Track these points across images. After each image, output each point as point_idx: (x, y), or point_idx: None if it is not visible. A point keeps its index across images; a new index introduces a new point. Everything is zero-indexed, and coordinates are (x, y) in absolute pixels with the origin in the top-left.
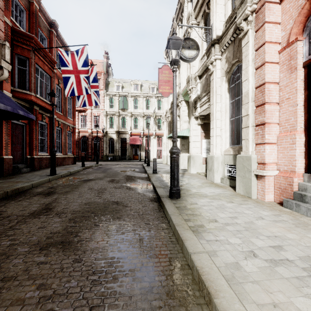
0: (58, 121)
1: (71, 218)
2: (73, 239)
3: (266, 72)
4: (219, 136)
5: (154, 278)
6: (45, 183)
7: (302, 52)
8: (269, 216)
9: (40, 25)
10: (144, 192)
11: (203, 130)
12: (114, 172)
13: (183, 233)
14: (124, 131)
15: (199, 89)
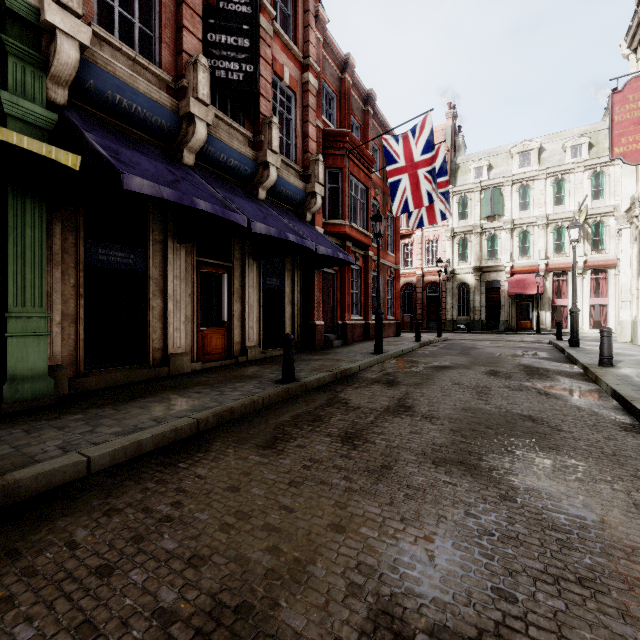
0: (374, 261)
1: (452, 428)
2: (479, 463)
3: None
4: None
5: None
6: (374, 366)
7: None
8: None
9: (352, 109)
10: (591, 406)
11: None
12: (489, 356)
13: None
14: (494, 267)
15: None
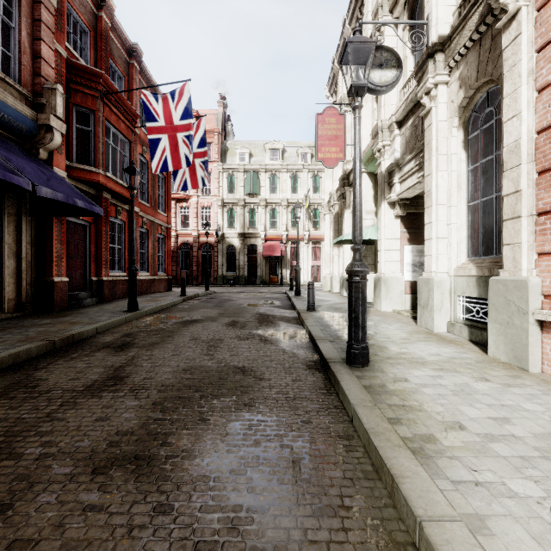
0: (142, 217)
1: (156, 400)
2: (158, 452)
3: None
4: (445, 239)
5: None
6: (119, 327)
7: None
8: None
9: (112, 54)
10: (293, 348)
11: (405, 228)
12: (237, 307)
13: (391, 456)
14: (253, 234)
15: (399, 148)
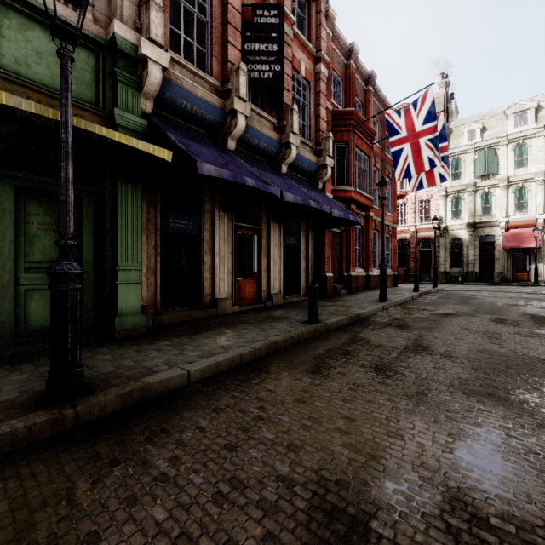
0: (374, 220)
1: (473, 366)
2: (507, 396)
3: None
4: None
5: None
6: (381, 312)
7: None
8: None
9: (355, 90)
10: None
11: None
12: (491, 306)
13: None
14: (488, 222)
15: None
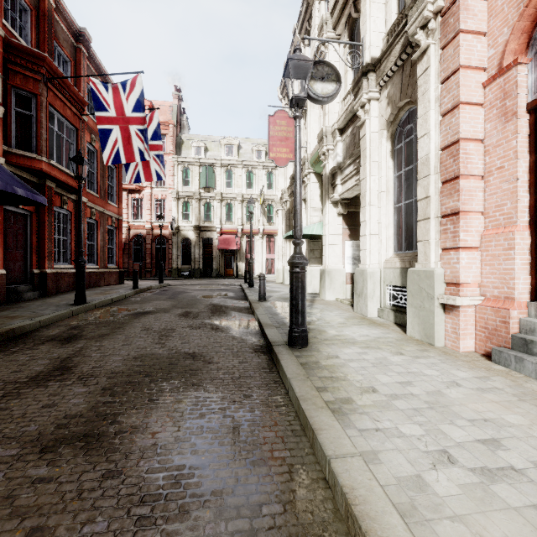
0: (91, 208)
1: (106, 386)
2: (107, 430)
3: (461, 120)
4: (376, 236)
5: (261, 509)
6: (65, 320)
7: (526, 85)
8: (470, 381)
9: (57, 37)
10: (242, 335)
11: (347, 225)
12: (191, 299)
13: (315, 416)
14: (209, 227)
15: (341, 153)
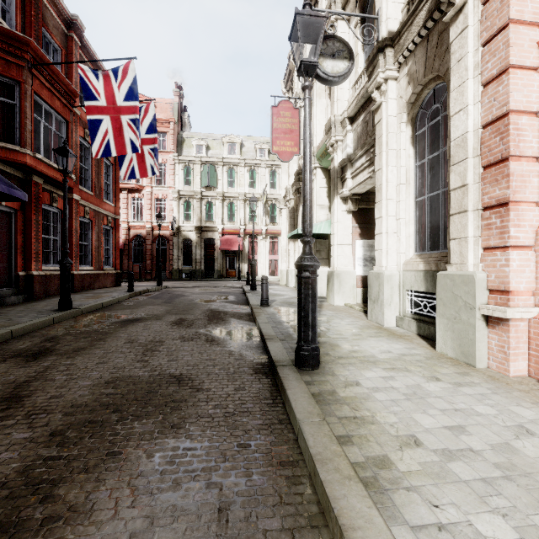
0: (84, 206)
1: (57, 429)
2: (32, 514)
3: (512, 87)
4: (394, 234)
5: None
6: (43, 329)
7: None
8: None
9: (46, 23)
10: (241, 349)
11: (357, 224)
12: (188, 303)
13: (340, 496)
14: (211, 227)
15: (351, 144)
